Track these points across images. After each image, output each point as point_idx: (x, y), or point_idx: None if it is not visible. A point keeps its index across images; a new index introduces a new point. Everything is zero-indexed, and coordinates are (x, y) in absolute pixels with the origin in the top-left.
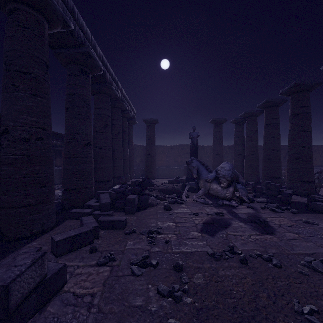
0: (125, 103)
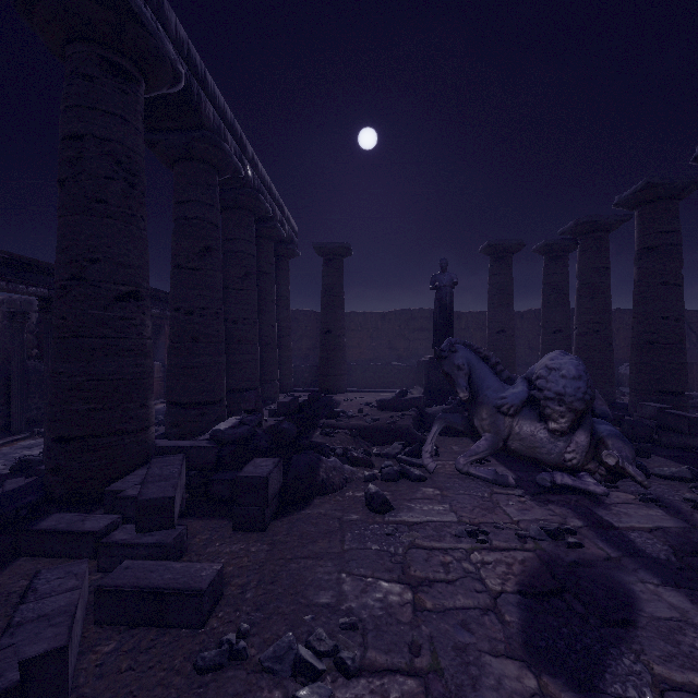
0: (266, 199)
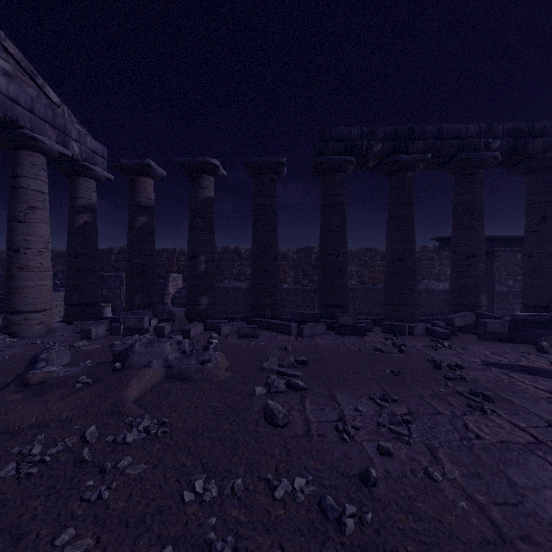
0: None
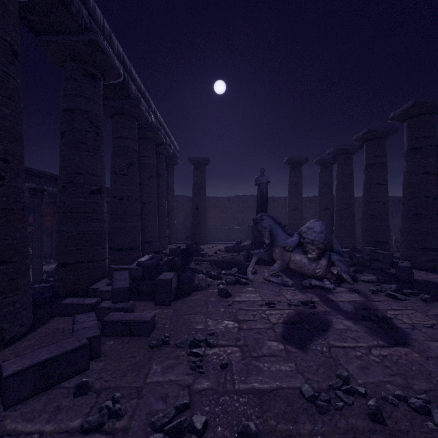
0: (161, 133)
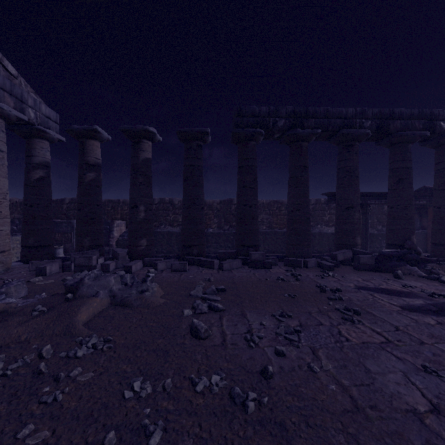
0: None
